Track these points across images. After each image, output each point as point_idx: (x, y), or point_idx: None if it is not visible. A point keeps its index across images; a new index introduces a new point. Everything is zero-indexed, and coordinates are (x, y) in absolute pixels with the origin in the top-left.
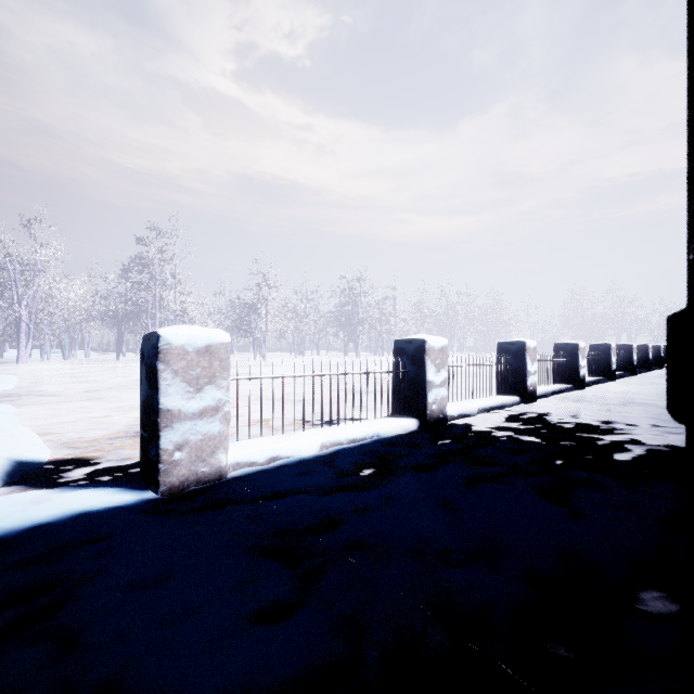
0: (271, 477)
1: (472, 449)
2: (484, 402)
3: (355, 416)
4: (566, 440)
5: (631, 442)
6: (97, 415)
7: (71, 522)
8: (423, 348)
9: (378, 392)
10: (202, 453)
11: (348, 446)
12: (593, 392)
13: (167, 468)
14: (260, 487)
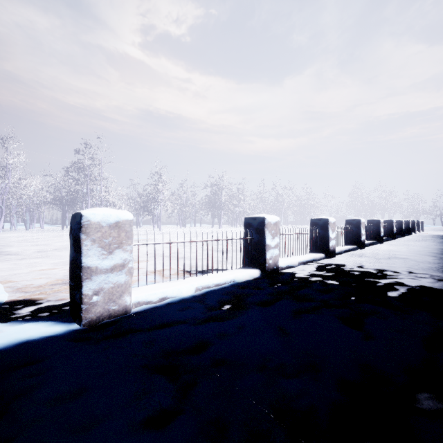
0: (161, 312)
1: (296, 290)
2: (302, 258)
3: (218, 268)
4: (356, 283)
5: (397, 284)
6: (44, 268)
7: (14, 349)
8: (263, 223)
9: (234, 251)
10: (112, 296)
11: (214, 288)
12: (370, 250)
13: (87, 308)
14: (153, 319)
